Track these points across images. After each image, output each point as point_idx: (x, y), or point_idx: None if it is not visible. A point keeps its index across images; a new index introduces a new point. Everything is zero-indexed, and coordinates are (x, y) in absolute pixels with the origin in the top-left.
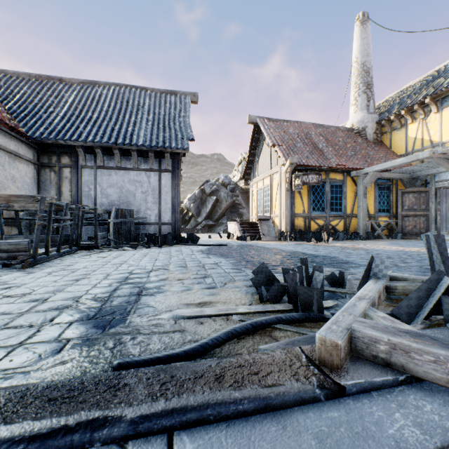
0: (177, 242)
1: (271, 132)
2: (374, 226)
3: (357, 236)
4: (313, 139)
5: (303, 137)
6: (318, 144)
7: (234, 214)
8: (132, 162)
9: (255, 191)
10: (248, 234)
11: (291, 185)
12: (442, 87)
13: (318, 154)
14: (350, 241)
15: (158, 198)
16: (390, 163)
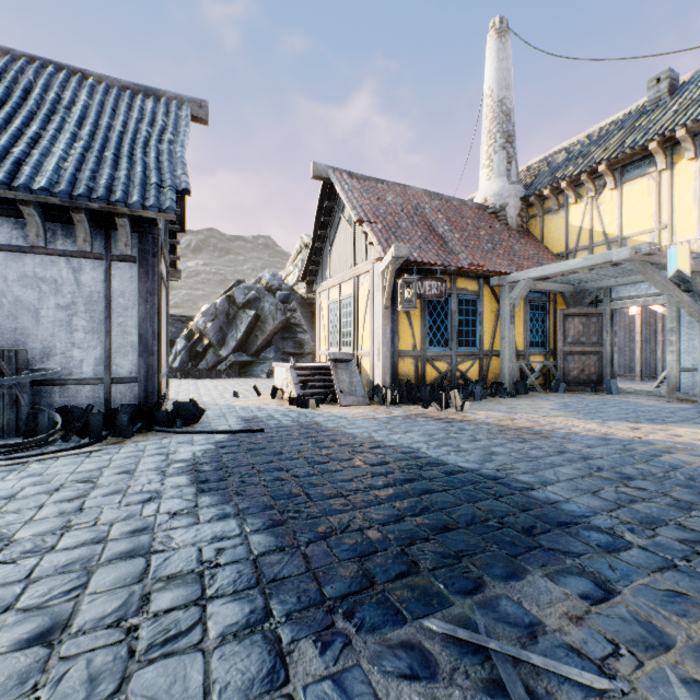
0: (147, 425)
1: (355, 198)
2: (526, 371)
3: (500, 388)
4: (427, 218)
5: (411, 212)
6: (437, 227)
7: (289, 342)
8: (29, 233)
9: (326, 305)
10: (312, 391)
11: (393, 298)
12: (625, 147)
13: (437, 244)
14: (494, 402)
15: (104, 320)
16: (557, 265)
